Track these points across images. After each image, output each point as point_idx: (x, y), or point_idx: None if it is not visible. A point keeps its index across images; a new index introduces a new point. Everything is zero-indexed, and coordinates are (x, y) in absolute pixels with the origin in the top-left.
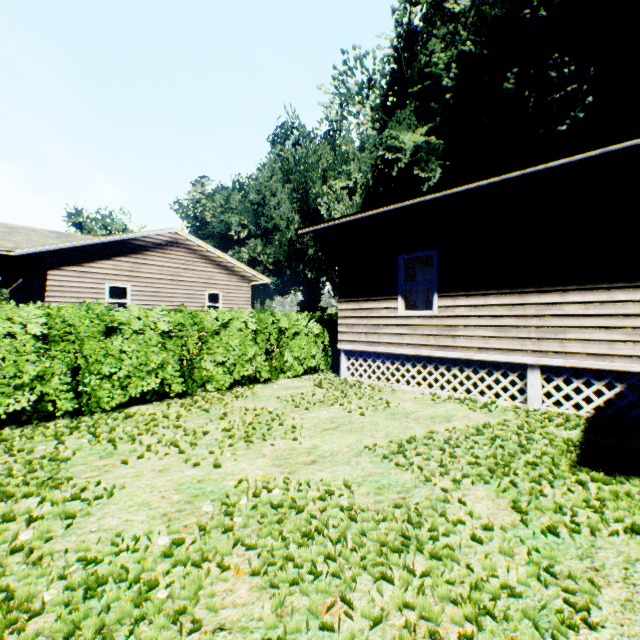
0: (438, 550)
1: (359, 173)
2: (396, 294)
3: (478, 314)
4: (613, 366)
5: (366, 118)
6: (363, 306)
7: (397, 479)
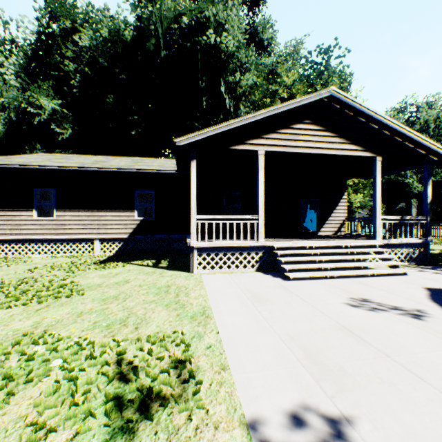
0: (37, 279)
1: (2, 97)
2: (33, 208)
3: (76, 219)
4: (120, 236)
5: (10, 70)
6: (9, 214)
7: (27, 275)
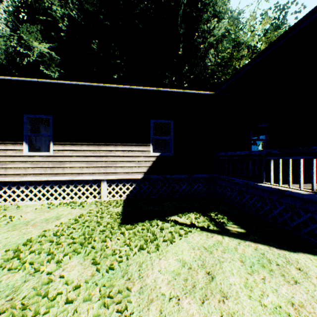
0: None
1: None
2: (22, 140)
3: (78, 155)
4: (132, 177)
5: (0, 15)
6: None
7: (8, 283)
